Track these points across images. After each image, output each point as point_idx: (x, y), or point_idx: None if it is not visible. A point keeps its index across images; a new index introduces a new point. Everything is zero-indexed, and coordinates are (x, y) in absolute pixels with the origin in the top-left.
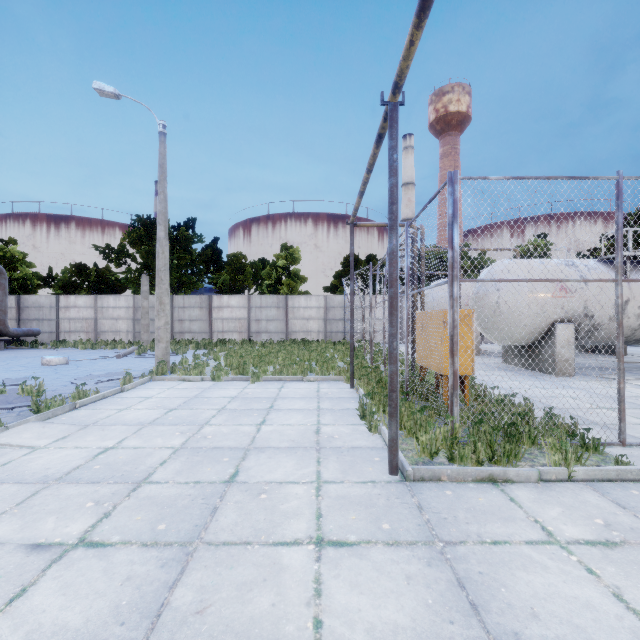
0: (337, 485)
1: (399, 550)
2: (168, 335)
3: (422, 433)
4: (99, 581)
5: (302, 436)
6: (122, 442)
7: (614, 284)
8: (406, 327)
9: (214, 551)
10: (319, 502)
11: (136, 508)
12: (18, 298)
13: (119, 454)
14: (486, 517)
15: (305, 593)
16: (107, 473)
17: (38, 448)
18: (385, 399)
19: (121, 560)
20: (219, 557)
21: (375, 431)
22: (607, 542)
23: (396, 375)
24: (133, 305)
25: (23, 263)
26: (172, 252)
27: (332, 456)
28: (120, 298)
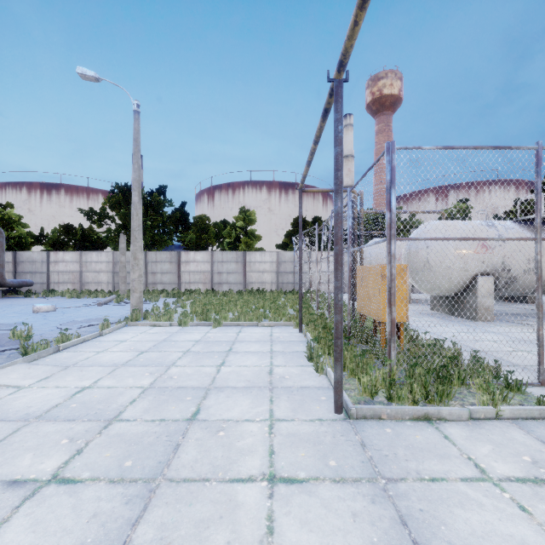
0: (288, 423)
1: (345, 487)
2: (141, 286)
3: (363, 374)
4: (67, 518)
5: (257, 376)
6: (97, 382)
7: (528, 242)
8: (348, 280)
9: (175, 488)
10: (272, 439)
11: (106, 445)
12: (14, 254)
13: (94, 393)
14: (423, 454)
15: (258, 531)
16: (82, 411)
17: (23, 387)
18: (330, 343)
19: (89, 497)
20: (179, 494)
21: (321, 372)
22: (536, 479)
23: (341, 324)
24: (113, 260)
25: (19, 224)
26: (146, 214)
27: (283, 395)
28: (101, 254)
